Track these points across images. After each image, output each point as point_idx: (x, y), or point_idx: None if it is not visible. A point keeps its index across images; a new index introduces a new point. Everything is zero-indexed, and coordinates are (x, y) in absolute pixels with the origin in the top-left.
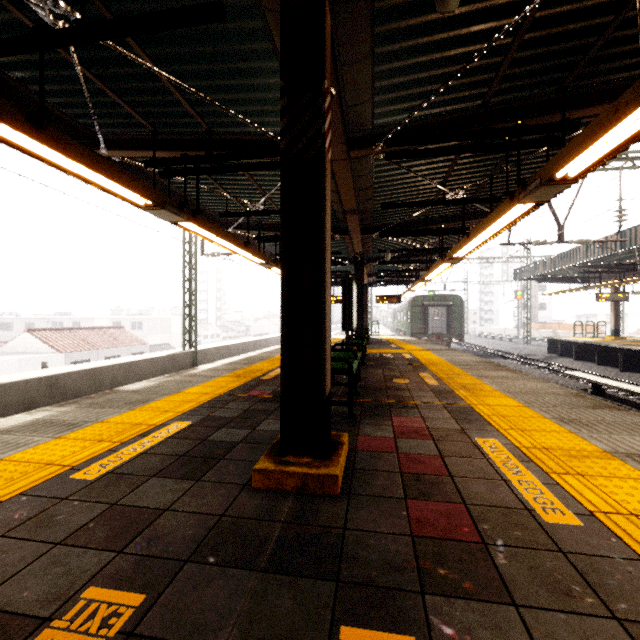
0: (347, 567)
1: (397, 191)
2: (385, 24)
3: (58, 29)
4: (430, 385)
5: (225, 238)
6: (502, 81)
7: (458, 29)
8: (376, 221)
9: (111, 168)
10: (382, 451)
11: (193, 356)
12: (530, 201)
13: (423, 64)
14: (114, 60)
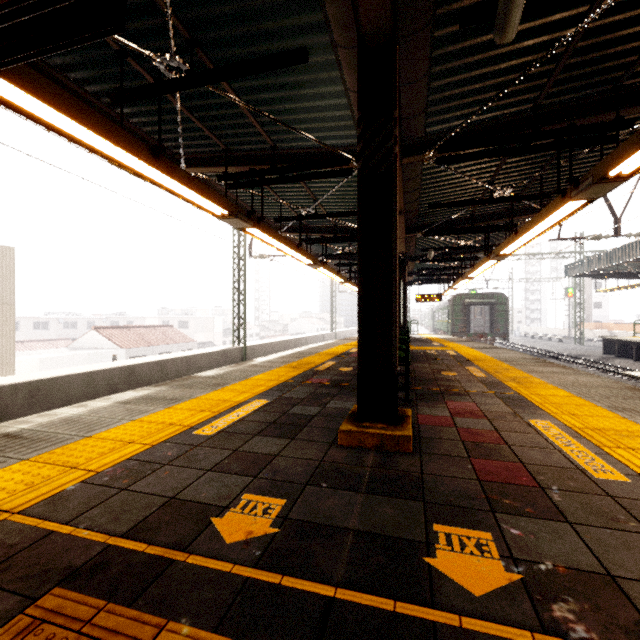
0: (429, 495)
1: (443, 191)
2: (442, 48)
3: (173, 79)
4: (479, 377)
5: (282, 241)
6: (553, 85)
7: (511, 45)
8: (420, 220)
9: (201, 186)
10: (442, 426)
11: (242, 352)
12: (582, 198)
13: (476, 77)
14: (203, 94)
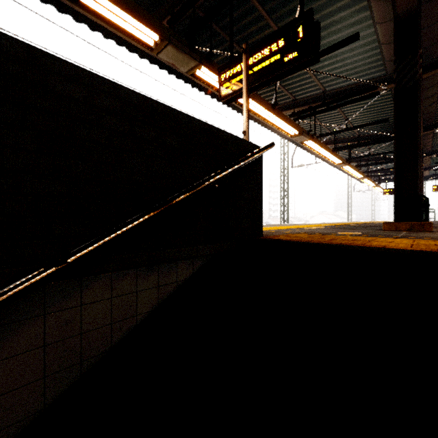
0: None
1: None
2: None
3: None
4: None
5: (324, 148)
6: None
7: None
8: (437, 119)
9: (288, 120)
10: None
11: None
12: None
13: None
14: None
